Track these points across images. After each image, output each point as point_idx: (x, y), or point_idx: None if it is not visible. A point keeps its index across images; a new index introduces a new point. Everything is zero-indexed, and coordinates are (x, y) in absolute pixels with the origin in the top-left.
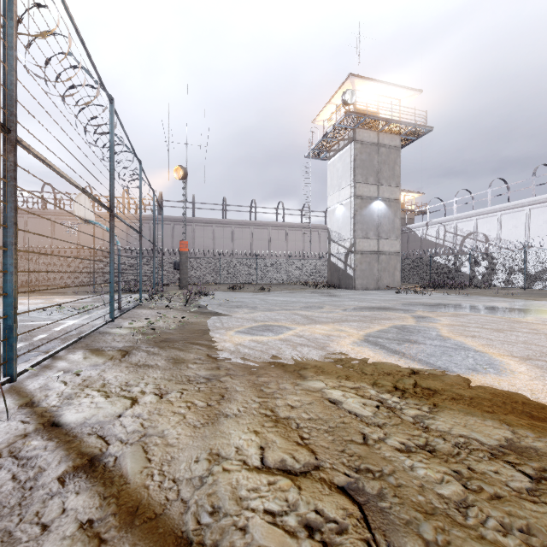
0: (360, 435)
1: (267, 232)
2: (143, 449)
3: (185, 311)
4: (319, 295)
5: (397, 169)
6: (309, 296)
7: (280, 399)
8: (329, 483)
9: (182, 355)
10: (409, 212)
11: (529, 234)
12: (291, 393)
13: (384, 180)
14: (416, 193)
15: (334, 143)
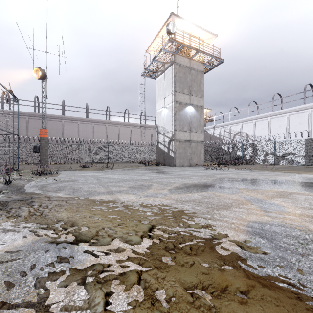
0: None
1: (118, 128)
2: None
3: None
4: (149, 171)
5: (202, 86)
6: (142, 172)
7: None
8: None
9: None
10: (204, 119)
11: (270, 133)
12: None
13: (193, 92)
14: (207, 109)
15: (161, 65)
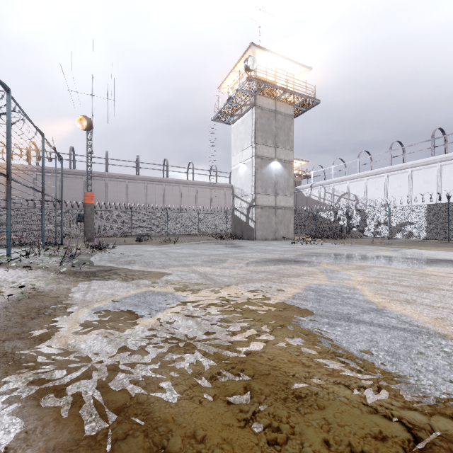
0: None
1: (179, 189)
2: None
3: (55, 271)
4: (223, 246)
5: (291, 135)
6: (214, 247)
7: None
8: None
9: None
10: (298, 176)
11: (387, 195)
12: None
13: (280, 144)
14: (303, 161)
15: (237, 108)
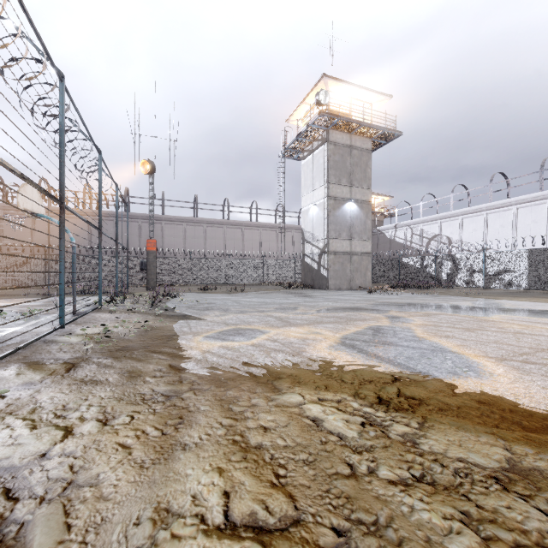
0: (346, 466)
1: (241, 232)
2: (63, 509)
3: (150, 314)
4: (293, 295)
5: (369, 172)
6: (283, 296)
7: (251, 420)
8: (313, 546)
9: (140, 366)
10: (379, 214)
11: (487, 237)
12: (265, 411)
13: (356, 182)
14: (385, 196)
15: (308, 143)
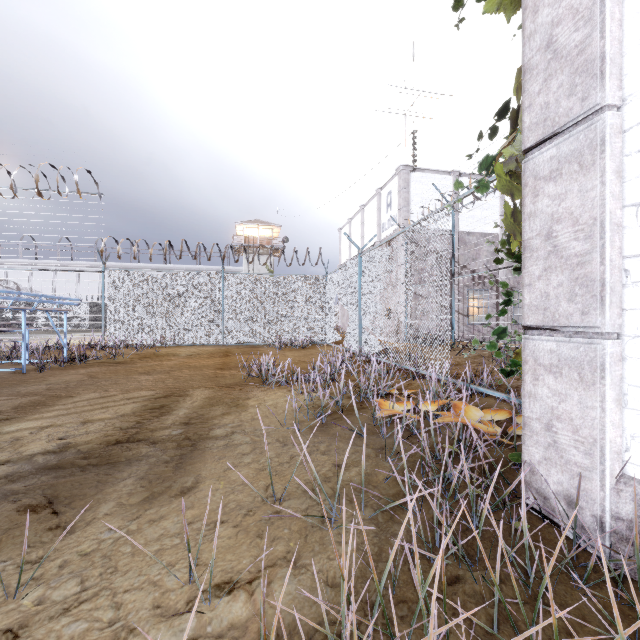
0: None
1: None
2: None
3: None
4: None
5: None
6: None
7: None
8: None
9: None
10: None
11: (56, 288)
12: None
13: None
14: None
15: None
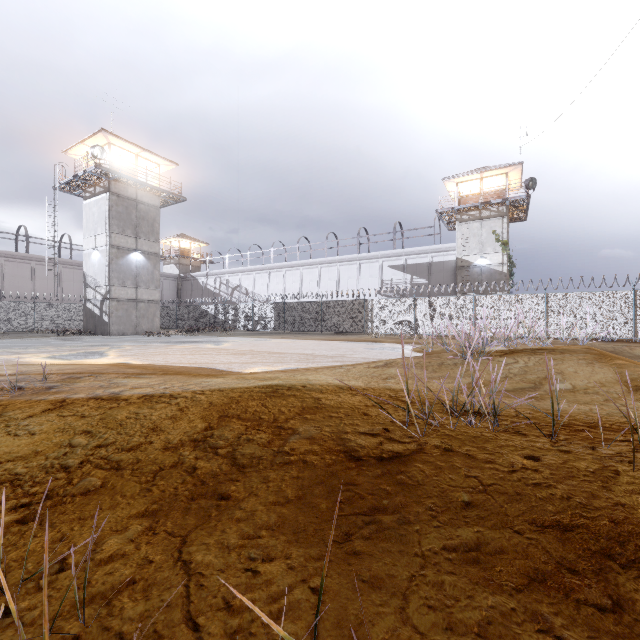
0: None
1: None
2: None
3: None
4: (57, 340)
5: (157, 226)
6: (44, 341)
7: None
8: None
9: None
10: (193, 260)
11: (270, 291)
12: None
13: (143, 235)
14: (202, 243)
15: (90, 185)
